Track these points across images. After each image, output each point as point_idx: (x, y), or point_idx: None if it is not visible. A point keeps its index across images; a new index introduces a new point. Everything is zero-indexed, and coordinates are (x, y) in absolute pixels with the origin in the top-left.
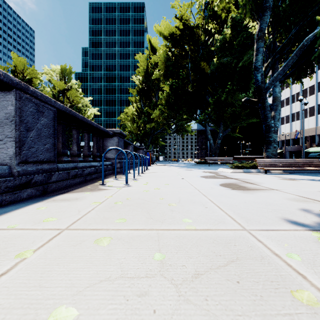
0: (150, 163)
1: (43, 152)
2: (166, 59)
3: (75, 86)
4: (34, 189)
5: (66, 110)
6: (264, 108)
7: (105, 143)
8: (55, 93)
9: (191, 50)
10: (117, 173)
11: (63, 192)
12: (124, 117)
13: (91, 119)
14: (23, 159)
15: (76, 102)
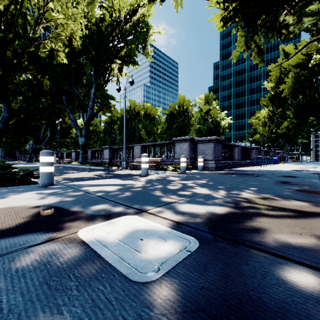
0: (278, 162)
1: (239, 158)
2: (294, 82)
3: (214, 105)
4: (239, 165)
5: (242, 146)
6: None
7: (249, 152)
8: (202, 114)
9: None
10: (255, 165)
11: (244, 167)
12: (255, 123)
13: (225, 127)
14: (238, 159)
15: (215, 117)
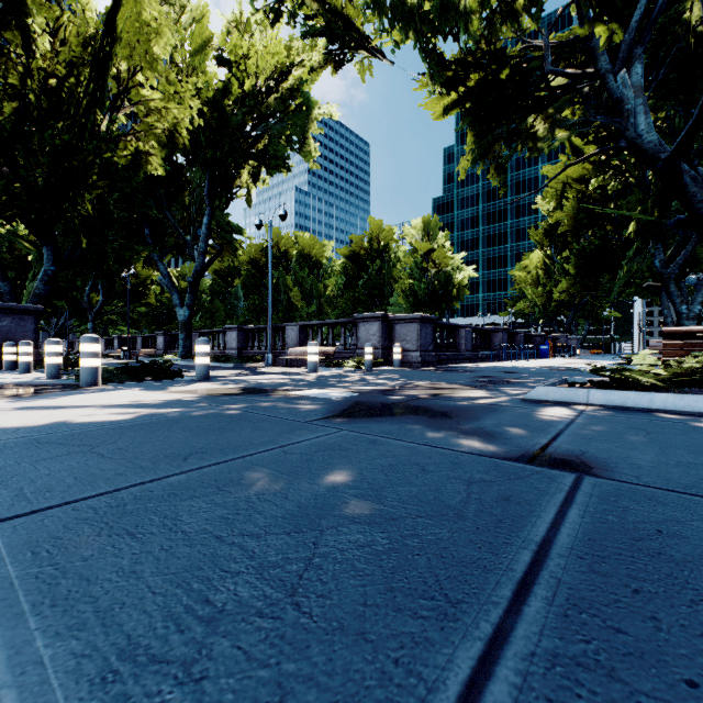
0: (550, 355)
1: (469, 347)
2: (577, 210)
3: (441, 241)
4: (468, 360)
5: (475, 328)
6: (669, 294)
7: (491, 338)
8: (417, 259)
9: (618, 190)
10: (501, 361)
11: (476, 363)
12: (519, 279)
13: (463, 286)
14: (466, 350)
15: (444, 266)
